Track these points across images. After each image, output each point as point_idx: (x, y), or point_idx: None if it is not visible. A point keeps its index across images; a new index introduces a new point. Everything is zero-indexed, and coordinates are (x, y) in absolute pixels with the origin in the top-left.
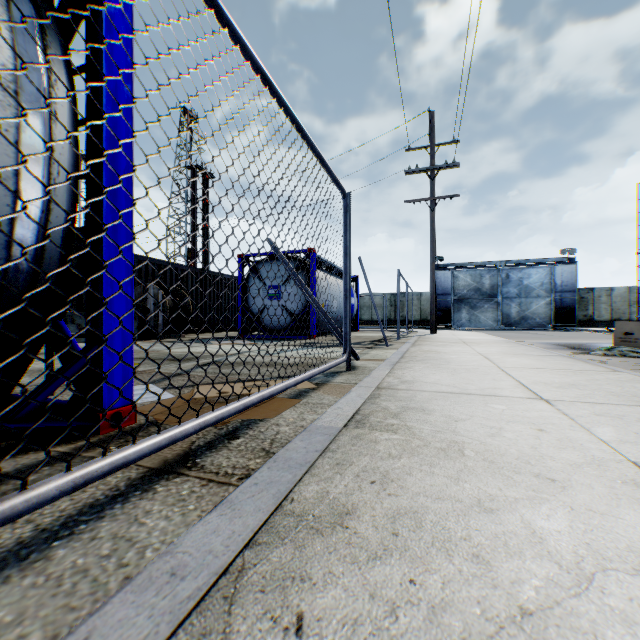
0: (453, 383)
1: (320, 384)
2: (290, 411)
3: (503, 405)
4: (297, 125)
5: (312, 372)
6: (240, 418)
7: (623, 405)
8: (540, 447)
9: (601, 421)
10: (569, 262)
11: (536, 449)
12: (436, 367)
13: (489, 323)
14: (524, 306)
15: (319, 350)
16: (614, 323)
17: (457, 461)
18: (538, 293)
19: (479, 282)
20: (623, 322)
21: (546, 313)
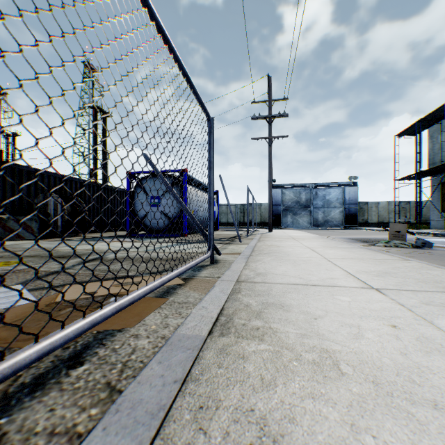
0: (298, 274)
1: (187, 279)
2: (154, 314)
3: (347, 296)
4: (163, 34)
5: (179, 270)
6: (97, 328)
7: (436, 292)
8: (408, 352)
9: (434, 311)
10: (354, 185)
11: (407, 355)
12: (280, 259)
13: (305, 224)
14: (327, 213)
15: (189, 246)
16: (389, 224)
17: (339, 385)
18: (335, 205)
19: (299, 197)
20: (394, 224)
21: (340, 218)
